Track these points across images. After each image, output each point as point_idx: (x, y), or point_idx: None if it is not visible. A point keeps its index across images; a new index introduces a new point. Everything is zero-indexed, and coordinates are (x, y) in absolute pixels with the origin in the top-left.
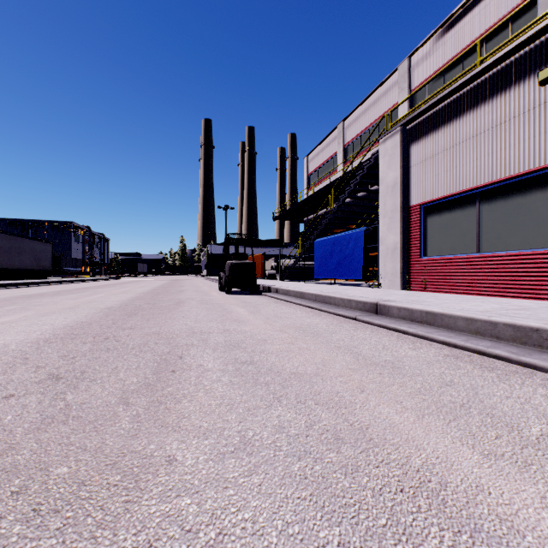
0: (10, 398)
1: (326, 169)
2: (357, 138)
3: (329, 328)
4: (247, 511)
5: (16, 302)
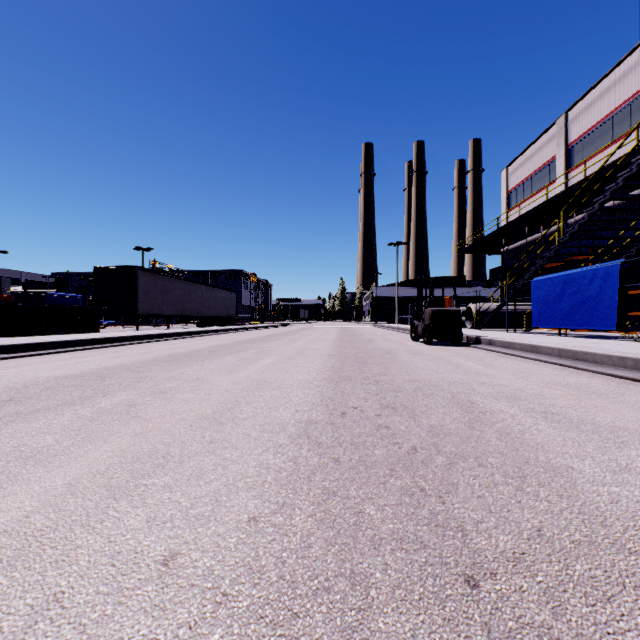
0: (381, 416)
1: (537, 182)
2: (590, 132)
3: (610, 388)
4: None
5: (248, 347)
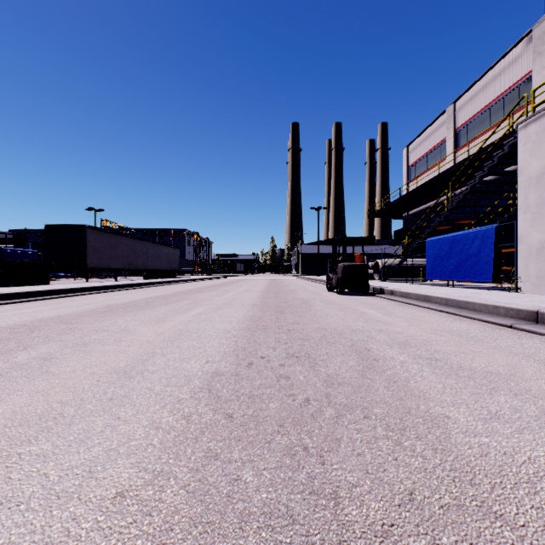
0: (284, 366)
1: (431, 159)
2: (472, 119)
3: (485, 334)
4: (538, 452)
5: (183, 298)
